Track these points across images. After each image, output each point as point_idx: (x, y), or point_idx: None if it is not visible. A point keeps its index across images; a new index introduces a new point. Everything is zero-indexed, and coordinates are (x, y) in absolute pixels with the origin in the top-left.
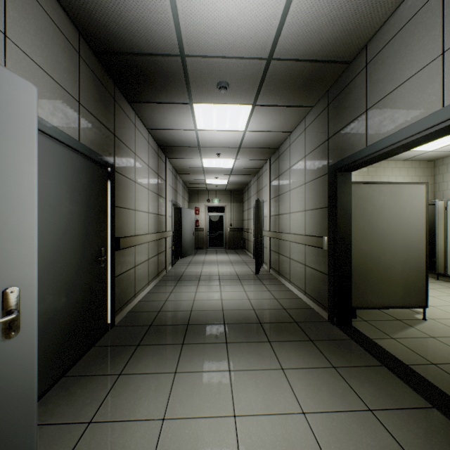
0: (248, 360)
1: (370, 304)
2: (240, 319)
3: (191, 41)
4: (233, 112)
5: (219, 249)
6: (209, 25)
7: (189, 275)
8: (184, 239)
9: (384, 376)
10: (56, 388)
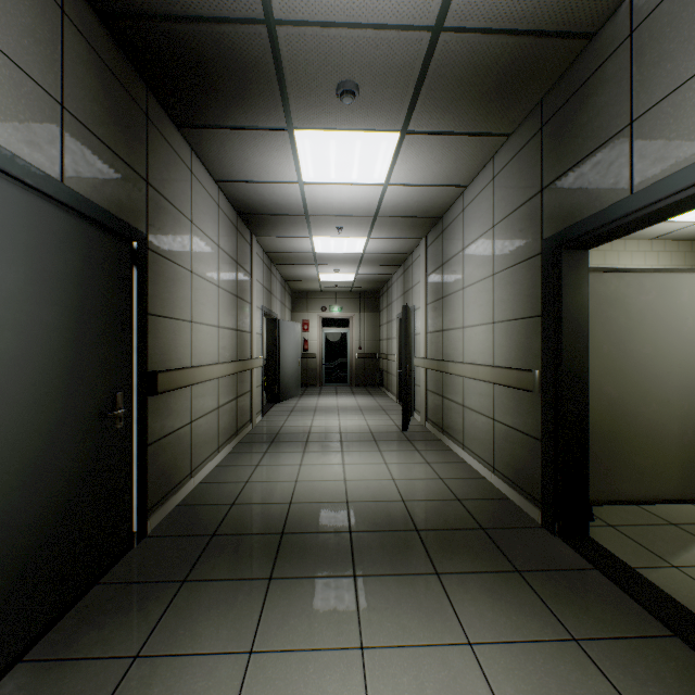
0: (399, 620)
1: (622, 495)
2: (380, 522)
3: None
4: (365, 146)
5: (341, 387)
6: None
7: (290, 432)
8: (284, 371)
9: (685, 665)
10: None
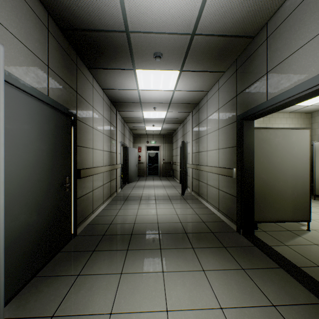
0: (177, 263)
1: (268, 218)
2: (171, 230)
3: (134, 19)
4: (165, 76)
5: (155, 177)
6: (147, 7)
7: (133, 196)
8: (130, 170)
9: (282, 276)
10: (28, 286)
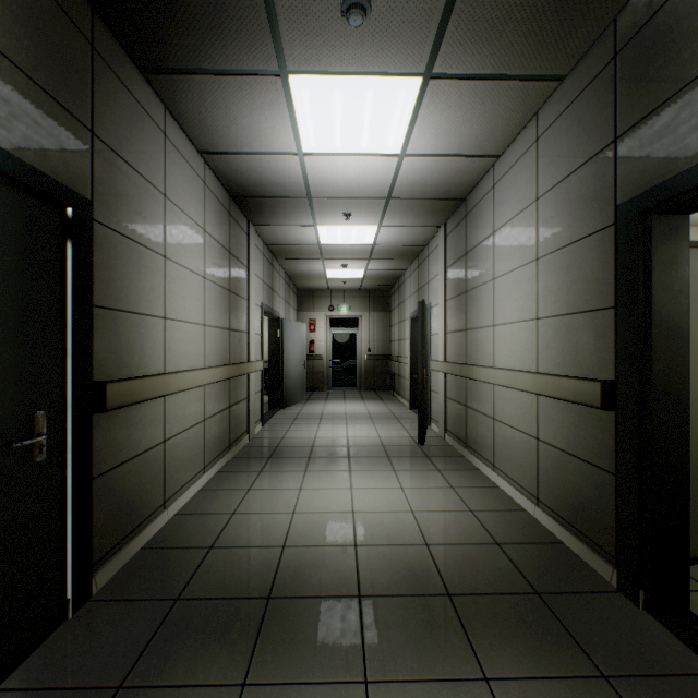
0: None
1: None
2: (398, 580)
3: None
4: (378, 99)
5: (350, 392)
6: None
7: (291, 445)
8: (287, 374)
9: None
10: None
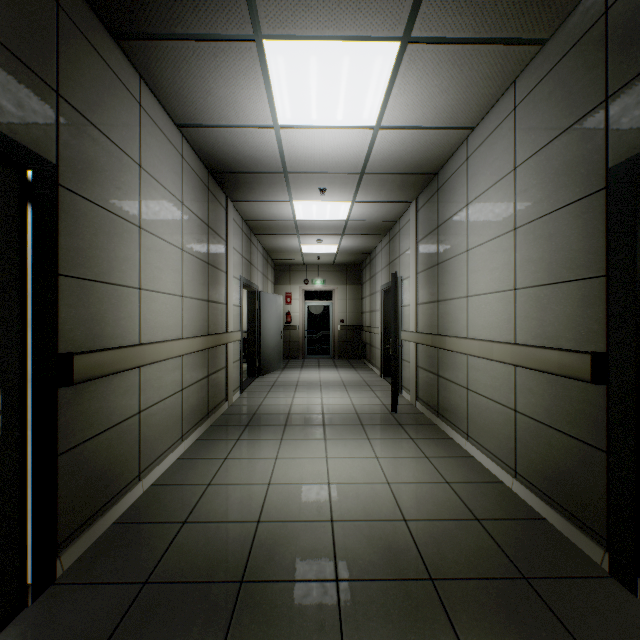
0: None
1: None
2: (377, 561)
3: None
4: (354, 66)
5: (324, 360)
6: None
7: (268, 413)
8: (265, 344)
9: None
10: None
